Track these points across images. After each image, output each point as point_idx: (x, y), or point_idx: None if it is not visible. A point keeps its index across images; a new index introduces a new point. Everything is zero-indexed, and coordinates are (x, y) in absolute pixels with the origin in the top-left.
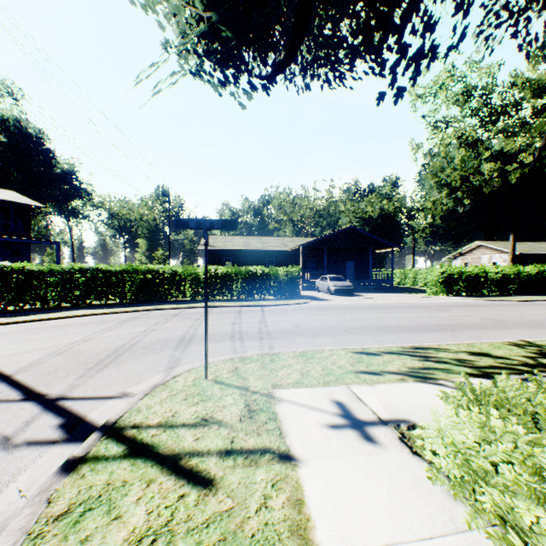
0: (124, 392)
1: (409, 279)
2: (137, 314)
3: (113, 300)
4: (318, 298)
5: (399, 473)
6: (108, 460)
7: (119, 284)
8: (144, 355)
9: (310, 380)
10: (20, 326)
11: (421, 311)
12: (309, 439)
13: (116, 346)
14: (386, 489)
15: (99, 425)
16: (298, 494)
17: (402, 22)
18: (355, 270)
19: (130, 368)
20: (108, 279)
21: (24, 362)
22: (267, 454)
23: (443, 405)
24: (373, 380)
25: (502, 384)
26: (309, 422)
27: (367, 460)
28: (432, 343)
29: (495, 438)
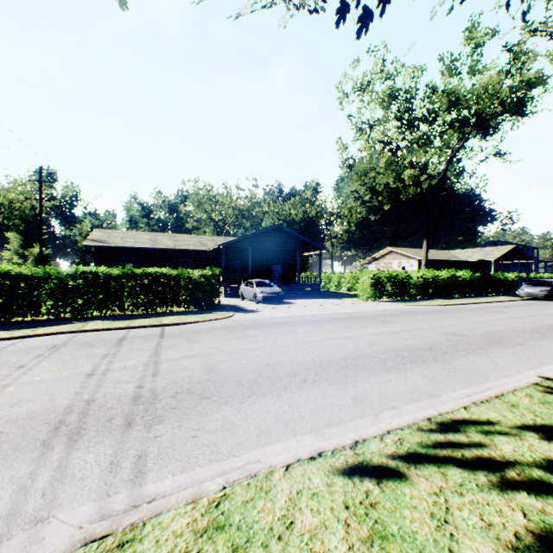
0: None
1: (333, 283)
2: None
3: None
4: (243, 308)
5: None
6: None
7: None
8: None
9: None
10: None
11: (370, 325)
12: None
13: None
14: None
15: None
16: None
17: None
18: (282, 274)
19: None
20: None
21: None
22: None
23: None
24: None
25: None
26: None
27: None
28: (452, 403)
29: None
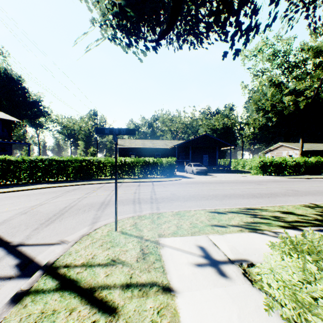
0: (62, 240)
1: (240, 165)
2: (76, 187)
3: (62, 178)
4: (186, 176)
5: (245, 302)
6: (45, 293)
7: (66, 168)
8: (78, 214)
9: (182, 231)
10: (2, 195)
11: (248, 185)
12: (182, 275)
13: (60, 208)
14: (236, 314)
15: (42, 264)
16: (175, 319)
17: (238, 8)
18: (208, 160)
19: (67, 223)
20: (59, 165)
21: (0, 219)
22: (154, 287)
23: (269, 249)
24: (222, 231)
25: (310, 237)
26: (182, 262)
27: (222, 291)
28: (258, 205)
29: (313, 280)
